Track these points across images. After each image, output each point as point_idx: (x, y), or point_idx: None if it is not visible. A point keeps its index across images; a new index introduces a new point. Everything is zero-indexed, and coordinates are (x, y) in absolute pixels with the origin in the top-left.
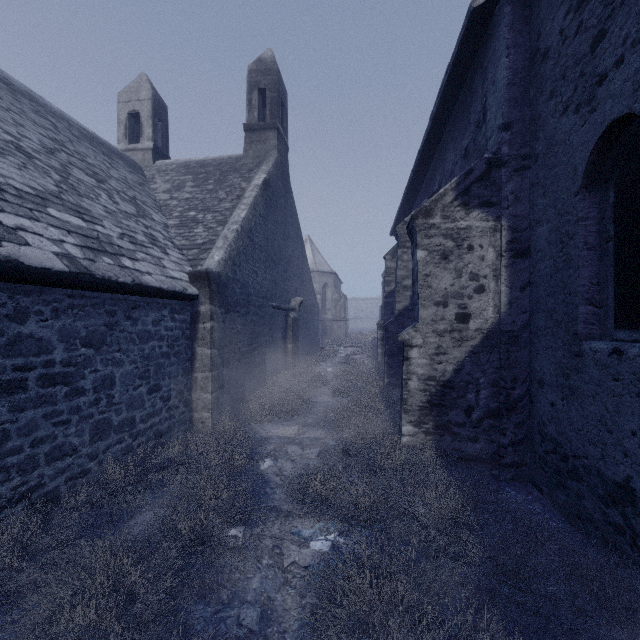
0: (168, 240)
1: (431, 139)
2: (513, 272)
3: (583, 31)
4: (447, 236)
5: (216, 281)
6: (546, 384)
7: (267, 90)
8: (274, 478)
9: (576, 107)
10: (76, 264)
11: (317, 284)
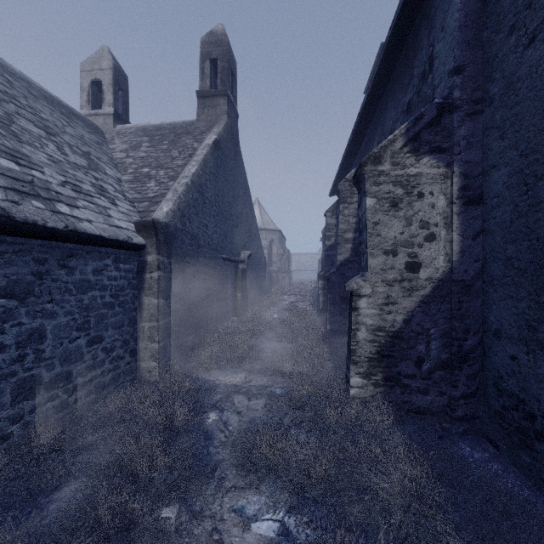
0: (119, 193)
1: (371, 100)
2: (465, 220)
3: None
4: (396, 183)
5: (163, 231)
6: (504, 336)
7: (218, 60)
8: (218, 435)
9: None
10: None
11: (264, 240)
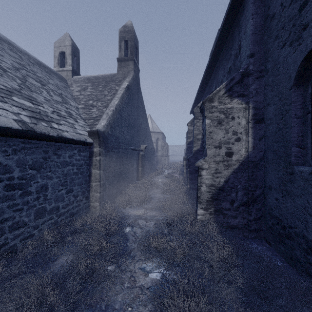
0: (78, 115)
1: (211, 64)
2: (255, 130)
3: (294, 2)
4: (221, 112)
5: (102, 135)
6: (273, 189)
7: (129, 41)
8: (131, 237)
9: (290, 43)
10: (26, 125)
11: (154, 138)
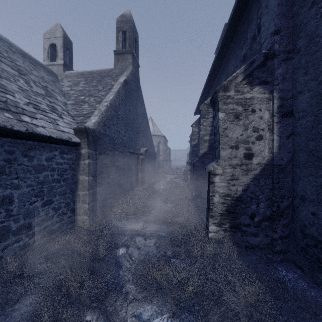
0: (65, 111)
1: (220, 55)
2: (281, 126)
3: None
4: (238, 103)
5: (92, 134)
6: (308, 200)
7: (127, 32)
8: (125, 263)
9: None
10: None
11: (155, 142)
